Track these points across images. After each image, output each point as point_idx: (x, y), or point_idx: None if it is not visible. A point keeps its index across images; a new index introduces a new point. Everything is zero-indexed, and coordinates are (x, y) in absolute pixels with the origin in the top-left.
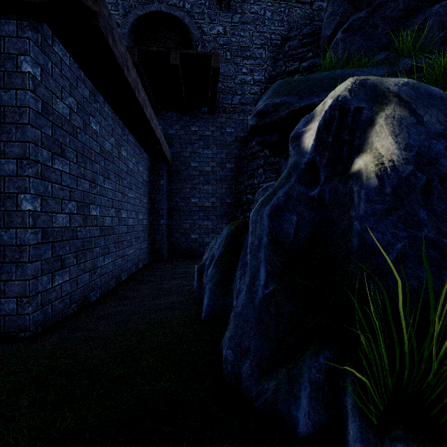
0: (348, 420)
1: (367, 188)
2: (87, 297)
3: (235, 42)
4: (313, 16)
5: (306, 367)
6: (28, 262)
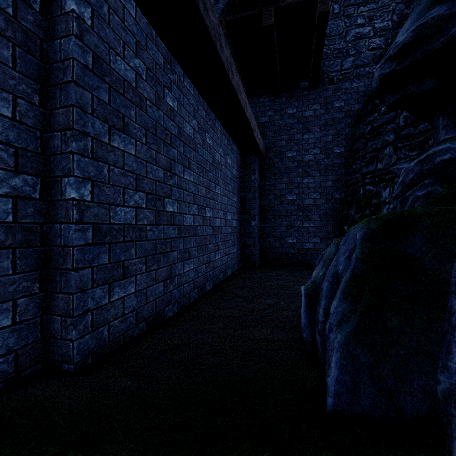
0: None
1: None
2: (161, 312)
3: None
4: None
5: None
6: (72, 270)
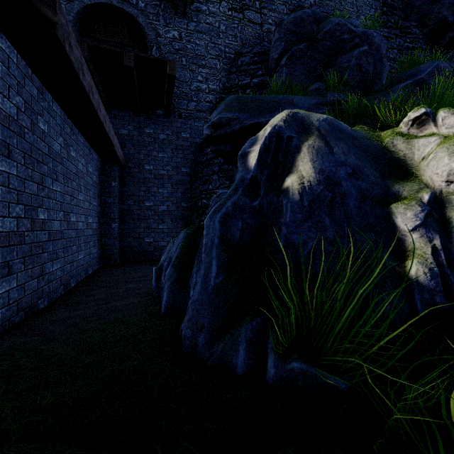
0: (268, 357)
1: (292, 201)
2: (35, 304)
3: (191, 49)
4: (263, 37)
5: (243, 330)
6: None
